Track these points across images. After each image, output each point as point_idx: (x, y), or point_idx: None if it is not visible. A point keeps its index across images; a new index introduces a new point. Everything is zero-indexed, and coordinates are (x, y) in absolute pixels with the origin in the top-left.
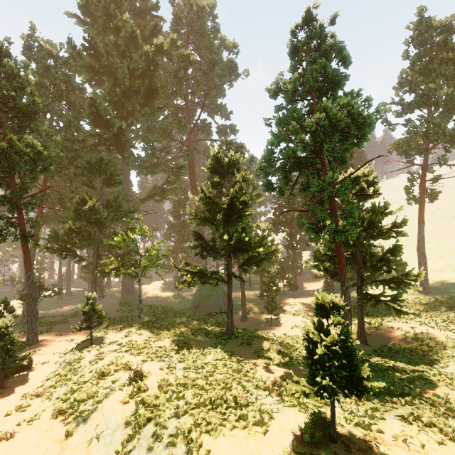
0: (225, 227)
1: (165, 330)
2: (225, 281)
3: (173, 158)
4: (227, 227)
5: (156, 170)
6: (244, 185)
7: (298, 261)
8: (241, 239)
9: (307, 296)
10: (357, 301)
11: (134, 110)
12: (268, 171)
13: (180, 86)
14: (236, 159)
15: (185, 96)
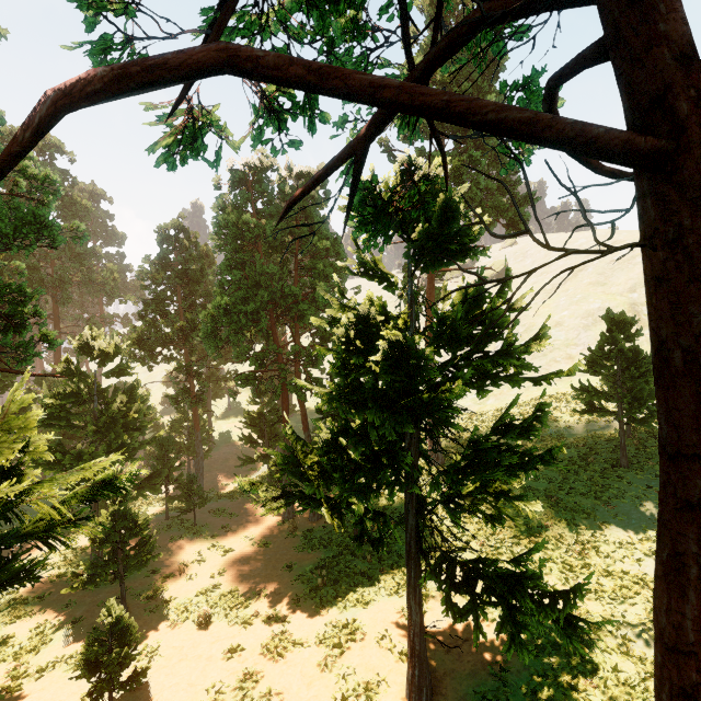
0: None
1: None
2: None
3: None
4: None
5: None
6: None
7: (205, 426)
8: None
9: (230, 514)
10: (410, 578)
11: None
12: None
13: None
14: None
15: None
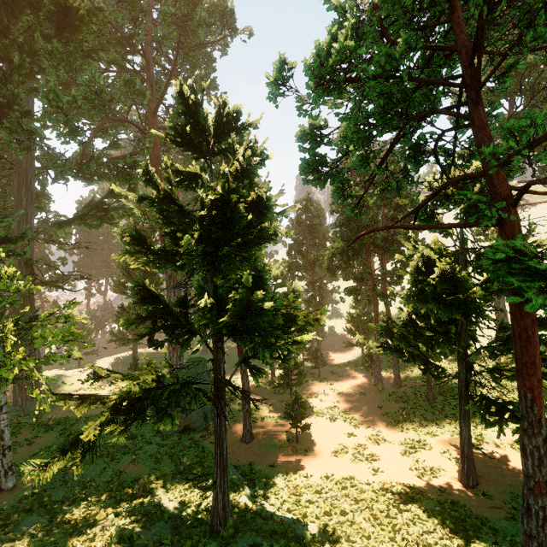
0: (210, 272)
1: (46, 543)
2: (210, 397)
3: (125, 156)
4: (213, 272)
5: (85, 170)
6: (257, 166)
7: None
8: (252, 306)
9: (339, 375)
10: (461, 410)
11: (33, 47)
12: (316, 133)
13: (133, 27)
14: (235, 118)
15: (146, 51)
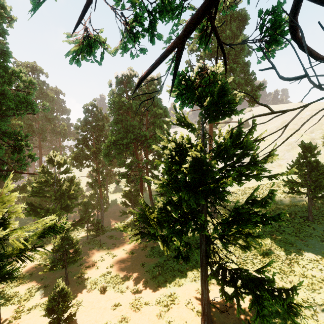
0: None
1: None
2: None
3: None
4: None
5: None
6: None
7: (105, 197)
8: None
9: (116, 238)
10: (202, 276)
11: None
12: None
13: None
14: None
15: None
